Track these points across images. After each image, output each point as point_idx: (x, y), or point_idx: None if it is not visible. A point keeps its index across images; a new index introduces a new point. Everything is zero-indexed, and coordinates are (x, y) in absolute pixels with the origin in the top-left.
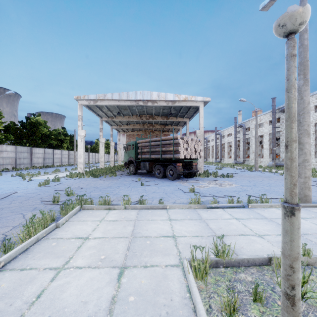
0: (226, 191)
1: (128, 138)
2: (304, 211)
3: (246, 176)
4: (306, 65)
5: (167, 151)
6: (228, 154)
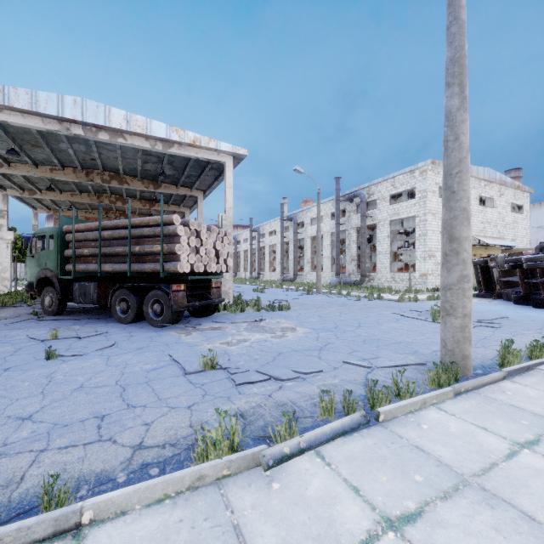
0: (293, 352)
1: None
2: (491, 405)
3: (310, 304)
4: (464, 64)
5: (145, 254)
6: (270, 265)
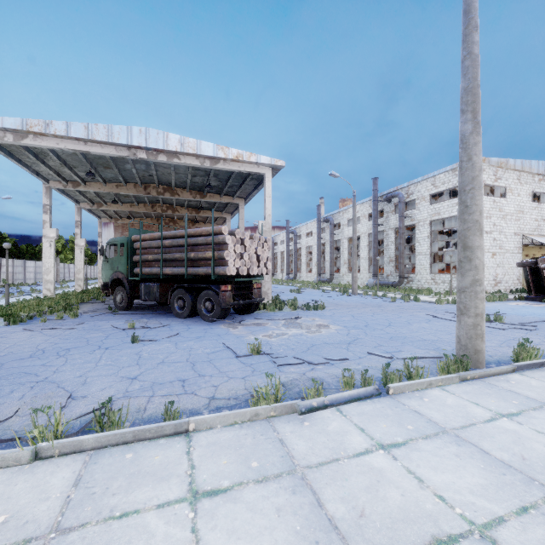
0: (324, 345)
1: (121, 232)
2: (490, 390)
3: (344, 305)
4: (477, 93)
5: (199, 259)
6: (307, 266)
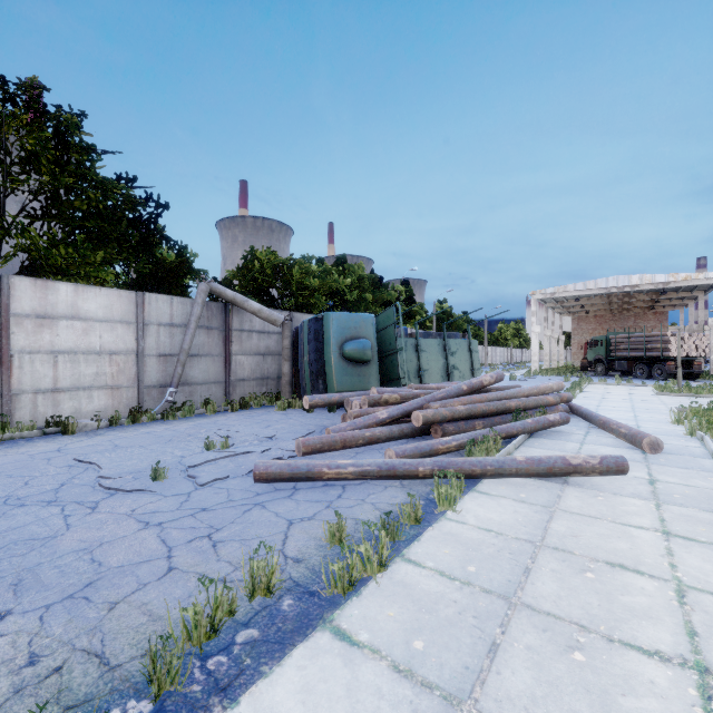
0: None
1: (576, 323)
2: None
3: None
4: None
5: (652, 348)
6: None
